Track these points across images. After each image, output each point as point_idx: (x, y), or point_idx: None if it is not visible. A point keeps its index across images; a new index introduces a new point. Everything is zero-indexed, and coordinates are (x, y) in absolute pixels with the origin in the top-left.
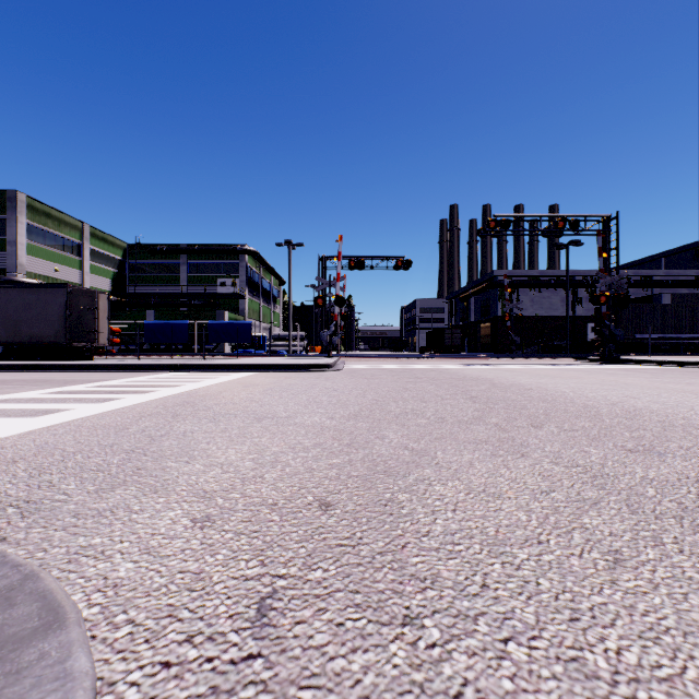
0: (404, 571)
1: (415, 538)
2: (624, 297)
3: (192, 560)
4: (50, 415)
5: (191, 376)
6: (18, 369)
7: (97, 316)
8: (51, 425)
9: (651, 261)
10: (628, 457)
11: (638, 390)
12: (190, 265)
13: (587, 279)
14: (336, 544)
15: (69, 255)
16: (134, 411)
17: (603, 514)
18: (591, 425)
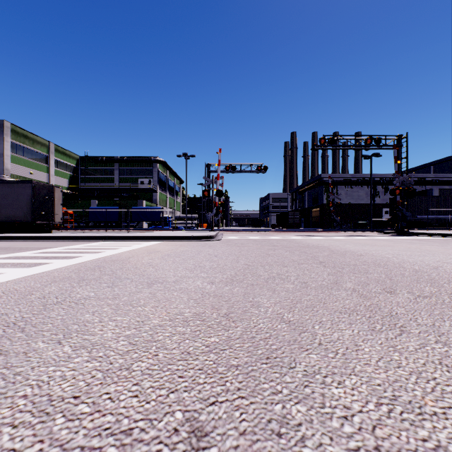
0: None
1: None
2: (412, 190)
3: None
4: None
5: (113, 244)
6: None
7: (53, 203)
8: None
9: (424, 168)
10: None
11: (442, 256)
12: (121, 170)
13: (382, 179)
14: None
15: (40, 163)
16: (51, 275)
17: None
18: (437, 290)
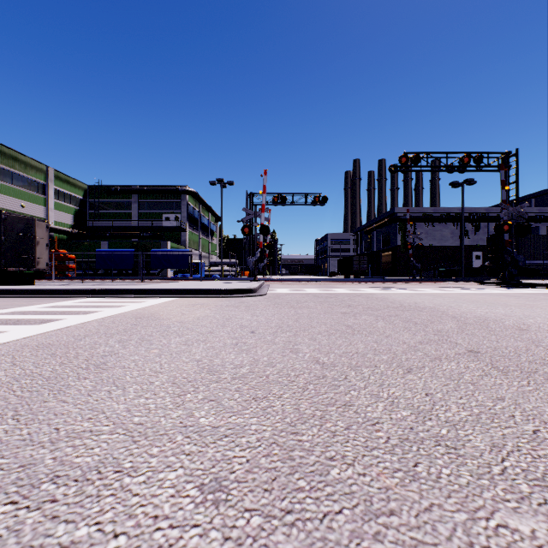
0: None
1: None
2: (525, 226)
3: None
4: None
5: (98, 303)
6: None
7: (34, 242)
8: None
9: (522, 201)
10: None
11: None
12: (140, 204)
13: (472, 214)
14: None
15: (34, 193)
16: None
17: None
18: None
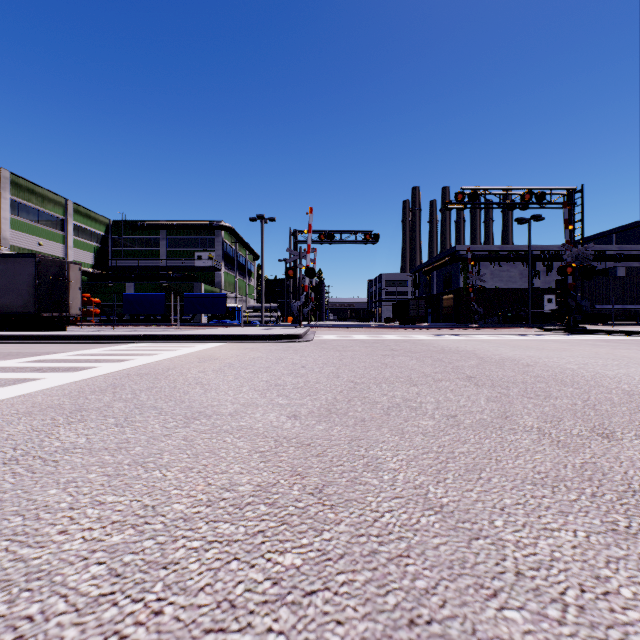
0: None
1: None
2: (590, 268)
3: None
4: None
5: (151, 347)
6: None
7: (68, 286)
8: None
9: (602, 237)
10: None
11: None
12: (169, 241)
13: (544, 253)
14: None
15: (52, 229)
16: (29, 401)
17: None
18: None
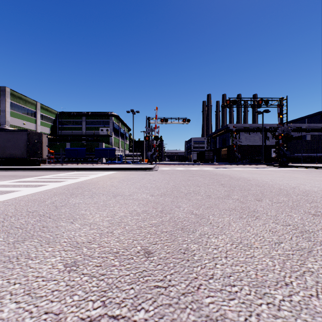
0: (201, 312)
1: (205, 281)
2: (290, 136)
3: (56, 301)
4: (8, 194)
5: (85, 173)
6: (3, 170)
7: (42, 145)
8: (6, 199)
9: (301, 120)
10: (315, 219)
11: (303, 180)
12: (87, 122)
13: (271, 128)
14: (154, 286)
15: (30, 116)
16: (52, 191)
17: (318, 260)
18: (287, 199)
